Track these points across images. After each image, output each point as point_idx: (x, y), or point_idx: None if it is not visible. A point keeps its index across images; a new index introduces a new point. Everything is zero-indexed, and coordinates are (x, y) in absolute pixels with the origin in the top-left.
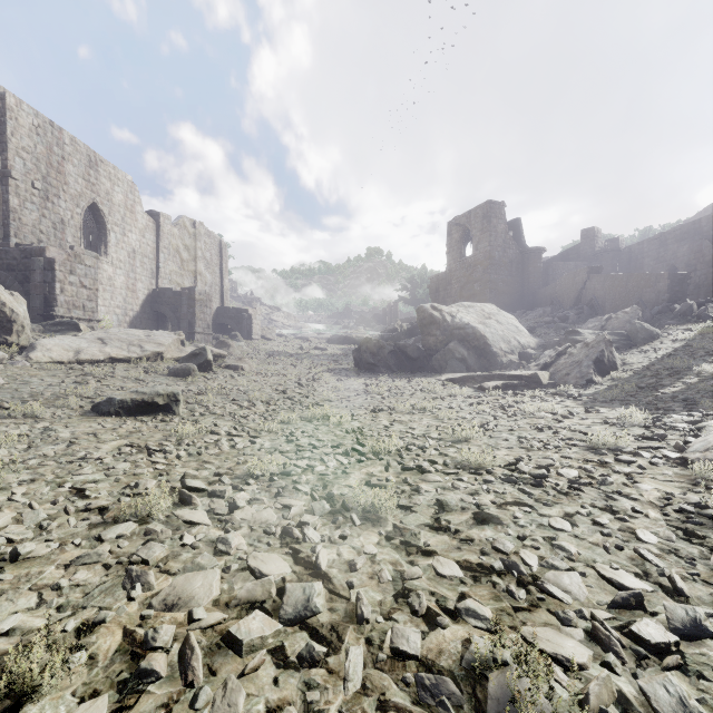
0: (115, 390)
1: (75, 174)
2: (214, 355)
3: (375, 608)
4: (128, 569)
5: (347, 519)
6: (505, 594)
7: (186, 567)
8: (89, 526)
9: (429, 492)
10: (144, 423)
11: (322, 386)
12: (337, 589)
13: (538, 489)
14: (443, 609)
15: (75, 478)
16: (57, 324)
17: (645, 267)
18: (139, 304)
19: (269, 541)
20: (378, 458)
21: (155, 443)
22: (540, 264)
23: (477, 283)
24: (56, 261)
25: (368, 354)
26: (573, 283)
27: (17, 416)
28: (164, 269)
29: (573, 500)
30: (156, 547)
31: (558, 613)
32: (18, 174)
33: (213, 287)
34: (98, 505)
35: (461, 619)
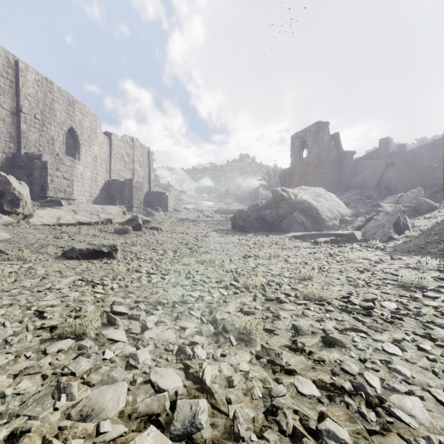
0: (79, 242)
1: (60, 110)
2: (143, 221)
3: (249, 425)
4: (58, 381)
5: (226, 339)
6: (357, 415)
7: (103, 379)
8: (40, 341)
9: (286, 319)
10: (93, 264)
11: (211, 240)
12: (217, 404)
13: (368, 318)
14: (307, 429)
15: (39, 303)
16: (48, 202)
17: (423, 163)
18: (99, 189)
19: (167, 358)
20: (248, 291)
21: (98, 278)
22: (352, 162)
23: (310, 174)
24: (48, 162)
25: (240, 220)
26: (375, 173)
27: (13, 259)
28: (114, 167)
29: (397, 328)
30: (83, 361)
31: (410, 440)
32: (26, 110)
33: (144, 179)
34: (50, 324)
35: (323, 441)
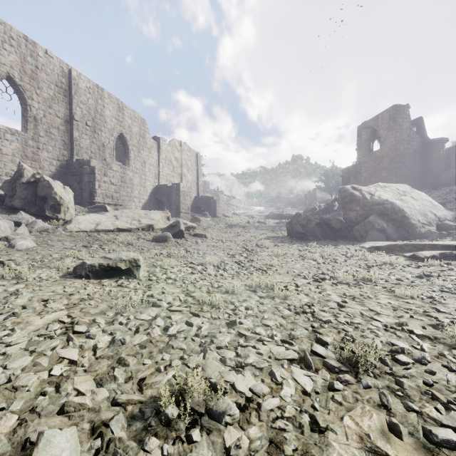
0: (107, 252)
1: (110, 116)
2: (188, 227)
3: None
4: None
5: None
6: None
7: None
8: None
9: None
10: (102, 288)
11: (264, 250)
12: None
13: None
14: None
15: None
16: (95, 207)
17: None
18: (148, 195)
19: None
20: (358, 380)
21: (91, 318)
22: (443, 152)
23: (383, 171)
24: (96, 168)
25: (298, 226)
26: None
27: (6, 277)
28: (162, 172)
29: None
30: None
31: None
32: (78, 117)
33: (192, 184)
34: None
35: None
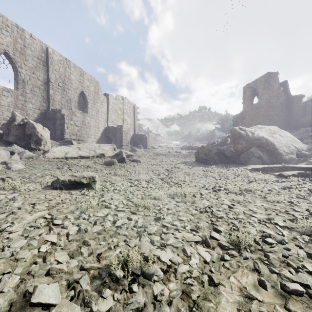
0: (73, 172)
1: (75, 79)
2: (128, 155)
3: None
4: None
5: None
6: None
7: None
8: None
9: None
10: (70, 196)
11: (179, 171)
12: None
13: None
14: None
15: None
16: (65, 142)
17: None
18: (100, 133)
19: None
20: (240, 254)
21: (64, 215)
22: (301, 104)
23: (261, 117)
24: (65, 115)
25: (203, 154)
26: None
27: (6, 188)
28: (110, 118)
29: None
30: None
31: None
32: (52, 80)
33: (131, 126)
34: None
35: None
